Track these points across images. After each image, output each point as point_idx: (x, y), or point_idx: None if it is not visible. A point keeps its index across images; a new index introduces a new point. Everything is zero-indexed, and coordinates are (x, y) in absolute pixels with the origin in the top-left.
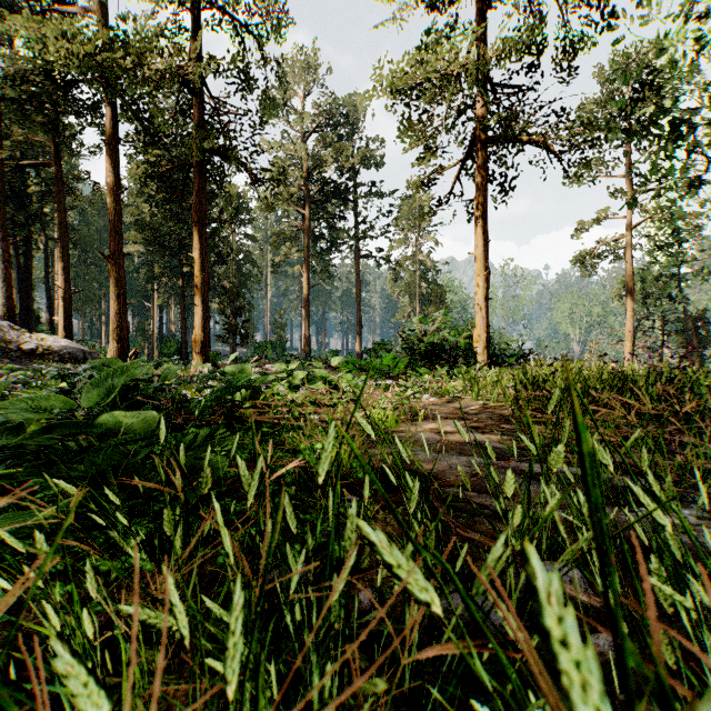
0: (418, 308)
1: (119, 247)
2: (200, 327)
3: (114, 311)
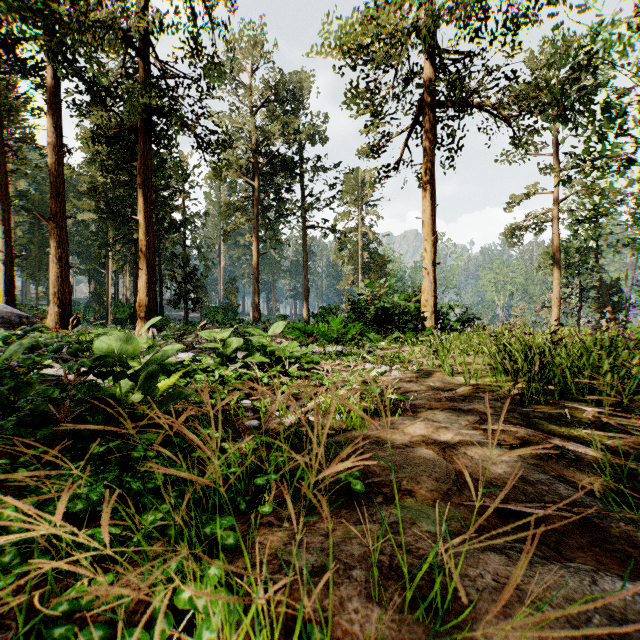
0: (361, 276)
1: (61, 209)
2: (144, 291)
3: (55, 275)
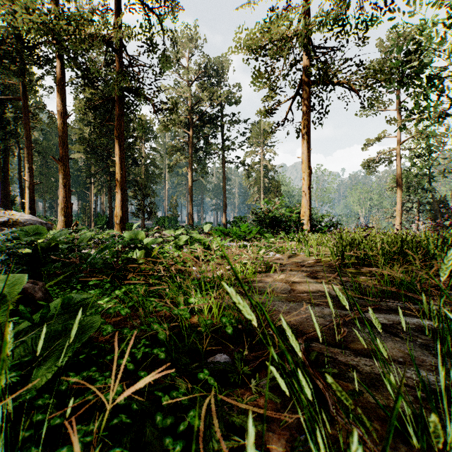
0: (262, 195)
1: (65, 153)
2: (119, 206)
3: (62, 196)
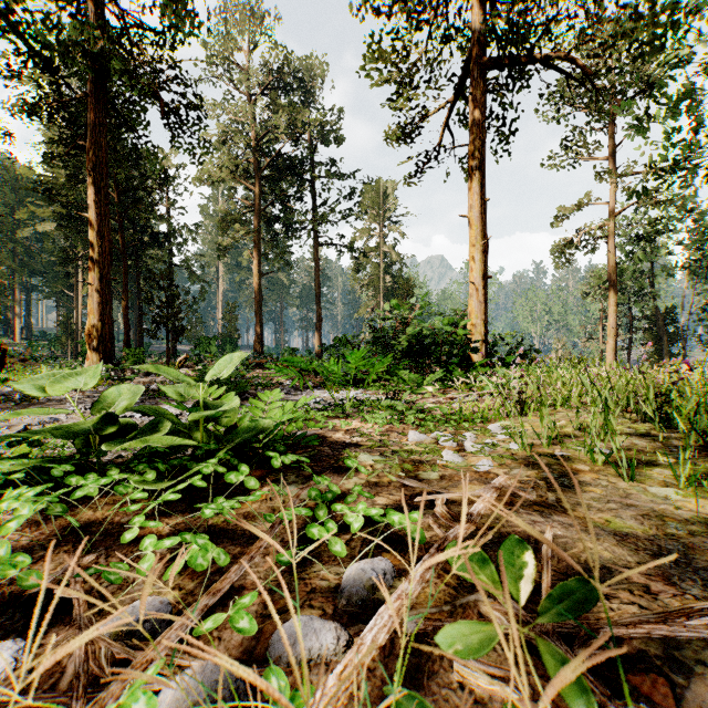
0: (382, 303)
1: None
2: (96, 313)
3: None
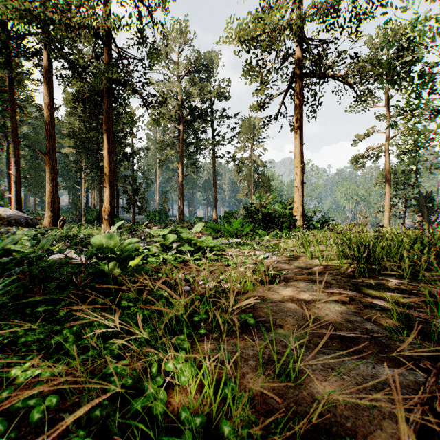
0: (252, 190)
1: (52, 147)
2: (108, 201)
3: (49, 191)
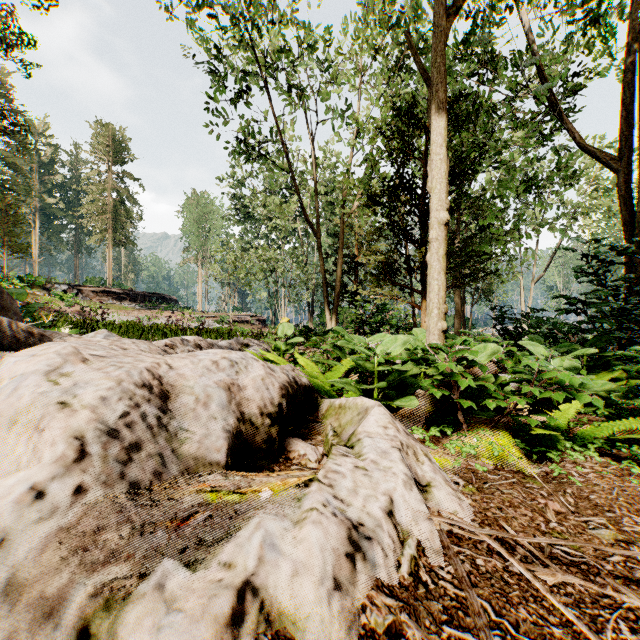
0: None
1: None
2: None
3: None
